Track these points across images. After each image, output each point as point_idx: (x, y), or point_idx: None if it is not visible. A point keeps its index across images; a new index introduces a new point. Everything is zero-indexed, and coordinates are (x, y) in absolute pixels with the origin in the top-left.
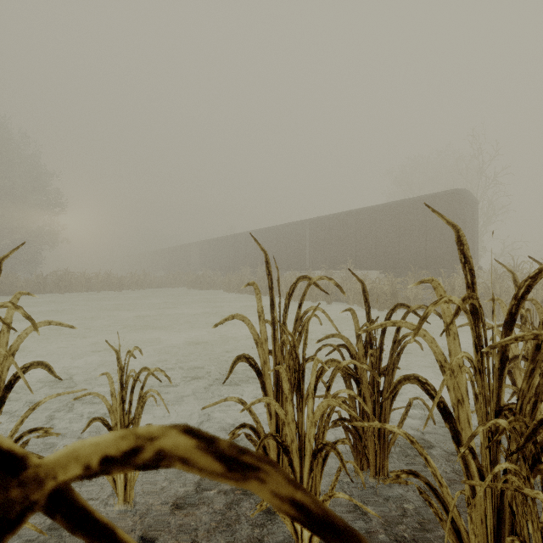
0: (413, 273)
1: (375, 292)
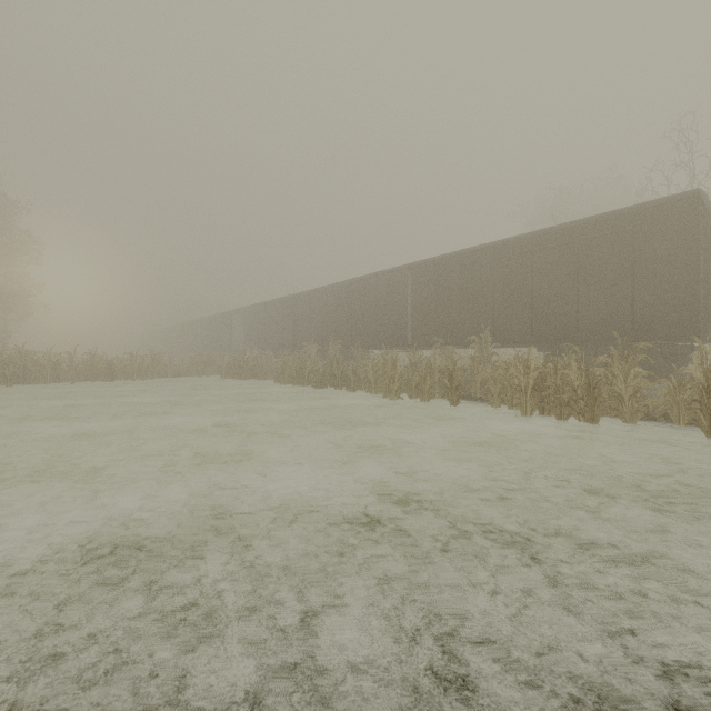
0: (619, 348)
1: (551, 383)
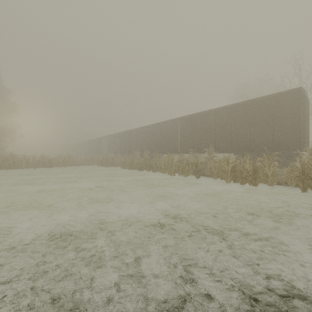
0: (267, 154)
1: (238, 169)
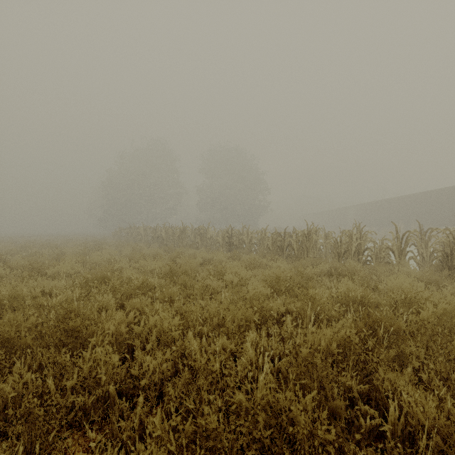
0: None
1: None
